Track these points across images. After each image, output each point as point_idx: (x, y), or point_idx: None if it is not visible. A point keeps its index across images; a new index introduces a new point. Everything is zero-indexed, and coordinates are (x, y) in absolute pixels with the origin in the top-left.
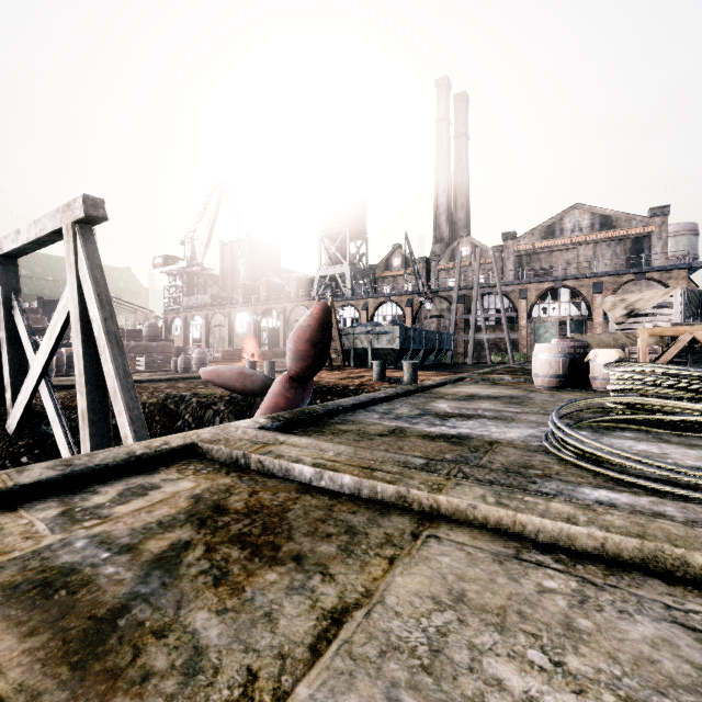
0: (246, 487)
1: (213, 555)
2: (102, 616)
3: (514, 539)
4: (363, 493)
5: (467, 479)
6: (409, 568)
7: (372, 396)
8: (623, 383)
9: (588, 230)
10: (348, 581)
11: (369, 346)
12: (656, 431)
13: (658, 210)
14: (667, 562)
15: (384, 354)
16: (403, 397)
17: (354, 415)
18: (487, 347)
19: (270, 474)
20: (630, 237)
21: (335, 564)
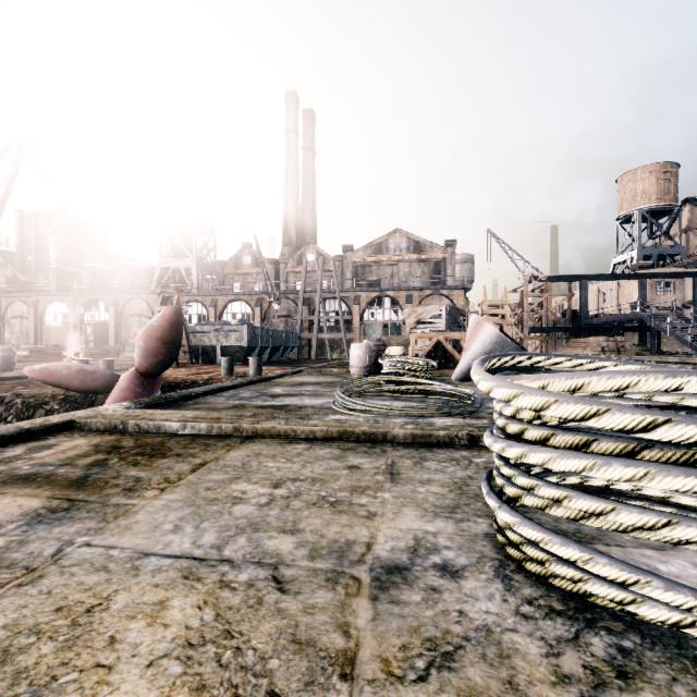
0: (130, 438)
1: (126, 460)
2: (76, 479)
3: (292, 438)
4: (214, 431)
5: (275, 419)
6: (238, 451)
7: (220, 385)
8: (388, 368)
9: (406, 251)
10: (207, 457)
11: (217, 343)
12: (399, 396)
13: (450, 242)
14: (347, 434)
15: (233, 352)
16: (247, 386)
17: (205, 399)
18: (328, 345)
19: (146, 432)
20: (433, 260)
21: (199, 454)
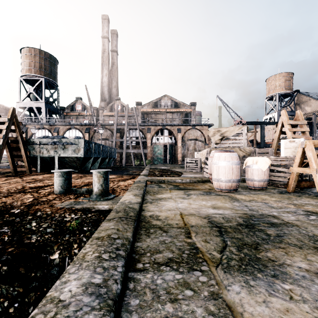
0: None
1: None
2: None
3: None
4: None
5: None
6: None
7: None
8: None
9: (170, 107)
10: None
11: (55, 154)
12: None
13: (193, 103)
14: None
15: (70, 161)
16: (124, 291)
17: None
18: (133, 156)
19: None
20: (184, 112)
21: None
